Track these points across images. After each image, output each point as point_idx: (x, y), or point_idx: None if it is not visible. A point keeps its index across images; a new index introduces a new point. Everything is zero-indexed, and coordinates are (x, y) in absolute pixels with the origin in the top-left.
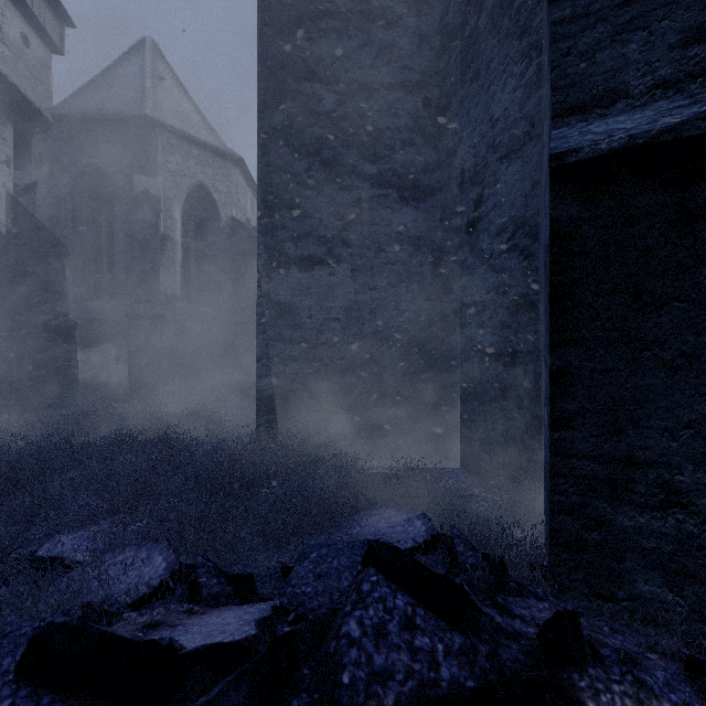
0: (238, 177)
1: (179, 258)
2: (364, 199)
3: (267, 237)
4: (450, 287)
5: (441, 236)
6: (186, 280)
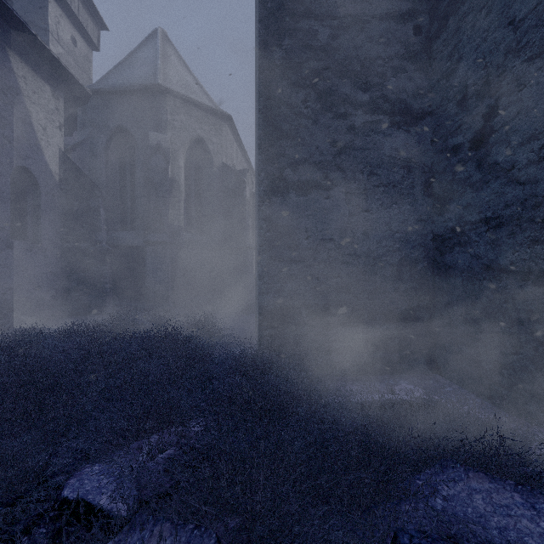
0: (227, 131)
1: (182, 197)
2: (357, 125)
3: (268, 165)
4: (445, 206)
5: (432, 158)
6: (188, 214)
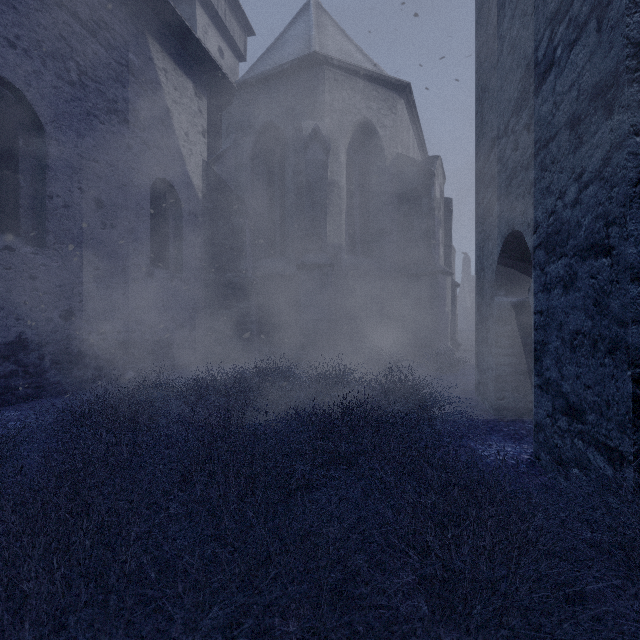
0: (403, 109)
1: (344, 206)
2: None
3: None
4: None
5: None
6: (350, 230)
